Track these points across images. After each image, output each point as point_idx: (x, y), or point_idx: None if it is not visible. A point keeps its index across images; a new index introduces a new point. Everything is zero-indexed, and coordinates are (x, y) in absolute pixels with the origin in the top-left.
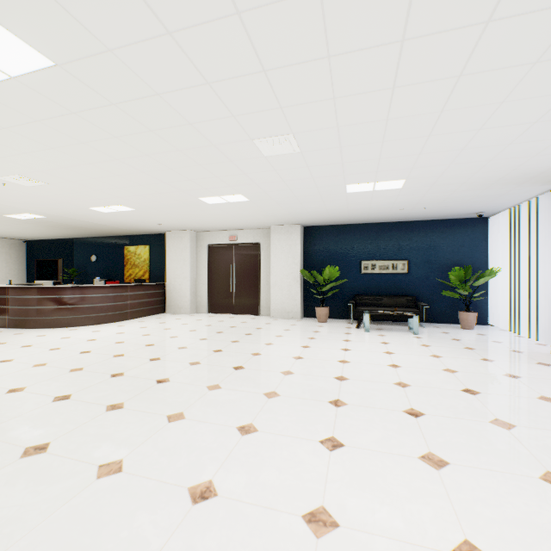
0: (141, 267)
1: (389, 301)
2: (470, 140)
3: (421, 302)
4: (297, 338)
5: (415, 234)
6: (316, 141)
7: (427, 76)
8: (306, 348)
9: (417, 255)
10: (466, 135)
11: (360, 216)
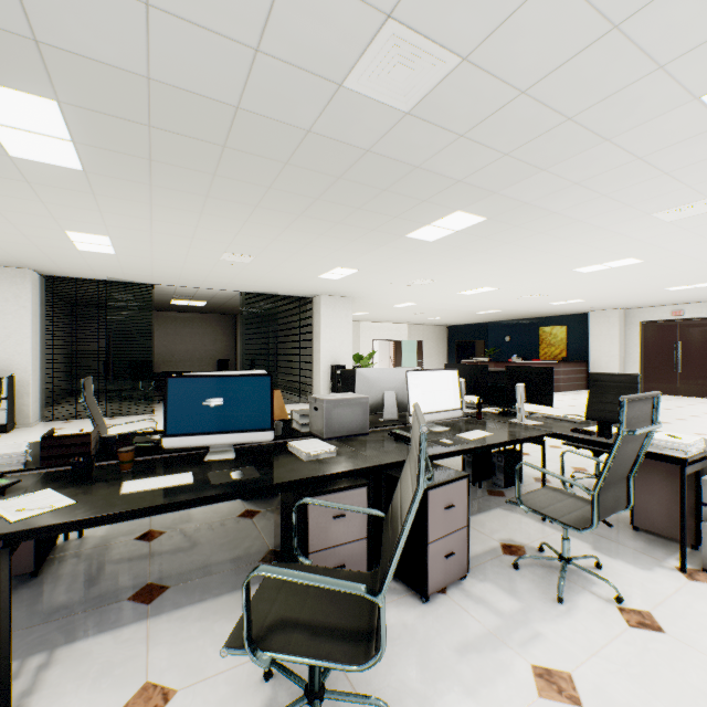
0: (556, 346)
1: None
2: None
3: None
4: None
5: None
6: None
7: None
8: None
9: None
10: None
11: None
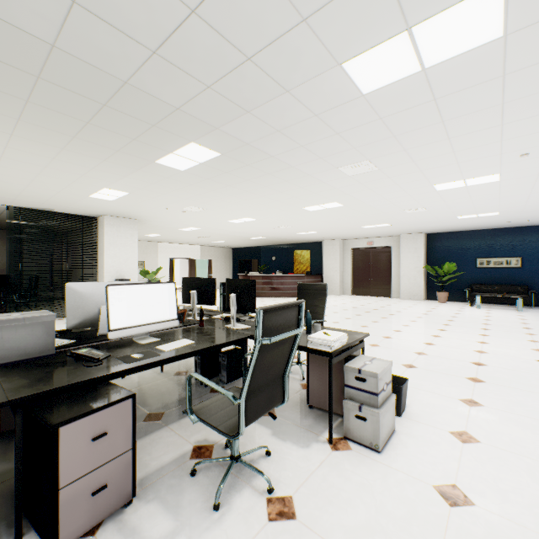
0: (304, 264)
1: (502, 289)
2: (527, 200)
3: (532, 290)
4: (423, 308)
5: (528, 237)
6: (435, 208)
7: (484, 194)
8: (430, 311)
9: (530, 253)
10: (522, 200)
11: (473, 226)
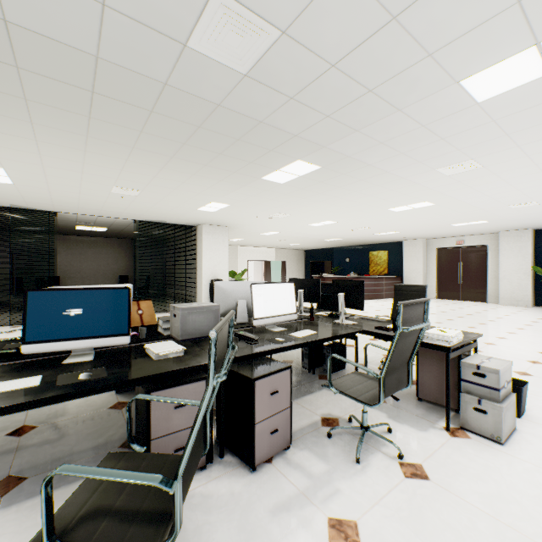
0: (381, 265)
1: None
2: None
3: None
4: (531, 315)
5: None
6: None
7: None
8: (541, 319)
9: None
10: None
11: None
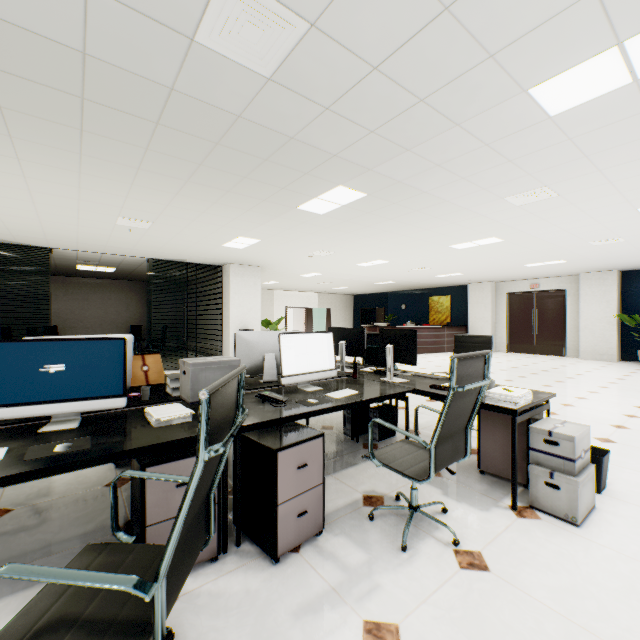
0: (443, 313)
1: None
2: None
3: None
4: (616, 371)
5: None
6: (638, 237)
7: None
8: (627, 376)
9: None
10: None
11: None
